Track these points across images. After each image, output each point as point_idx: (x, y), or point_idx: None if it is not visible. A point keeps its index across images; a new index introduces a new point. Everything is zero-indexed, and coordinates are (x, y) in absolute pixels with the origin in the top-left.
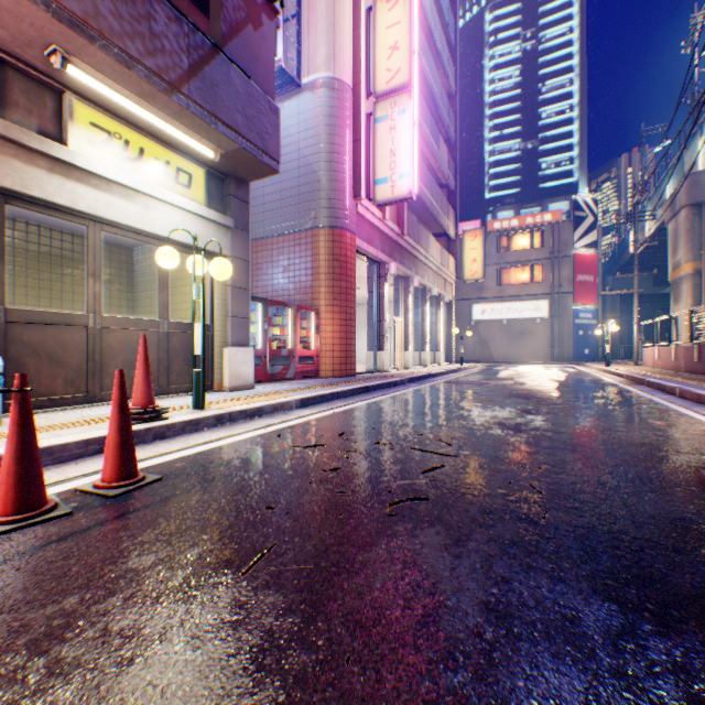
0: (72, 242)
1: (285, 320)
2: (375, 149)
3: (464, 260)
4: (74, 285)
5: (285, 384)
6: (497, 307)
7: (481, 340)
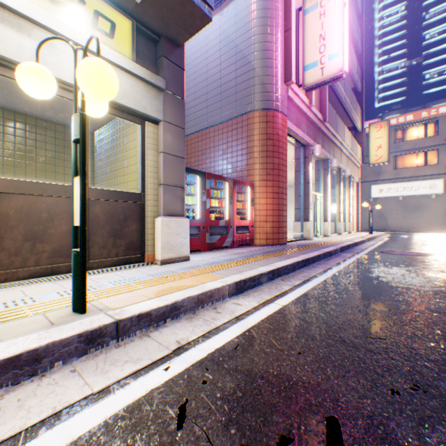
0: (35, 125)
1: (223, 193)
2: (303, 38)
3: (369, 147)
4: (37, 163)
5: (221, 254)
6: (393, 187)
7: (379, 213)
